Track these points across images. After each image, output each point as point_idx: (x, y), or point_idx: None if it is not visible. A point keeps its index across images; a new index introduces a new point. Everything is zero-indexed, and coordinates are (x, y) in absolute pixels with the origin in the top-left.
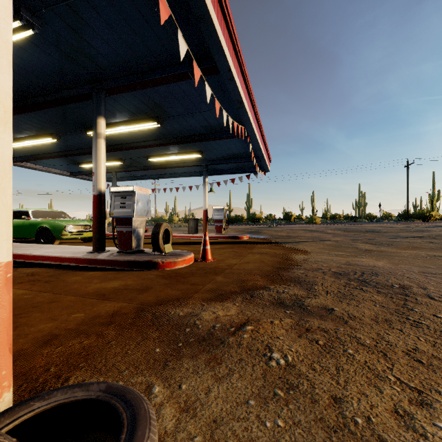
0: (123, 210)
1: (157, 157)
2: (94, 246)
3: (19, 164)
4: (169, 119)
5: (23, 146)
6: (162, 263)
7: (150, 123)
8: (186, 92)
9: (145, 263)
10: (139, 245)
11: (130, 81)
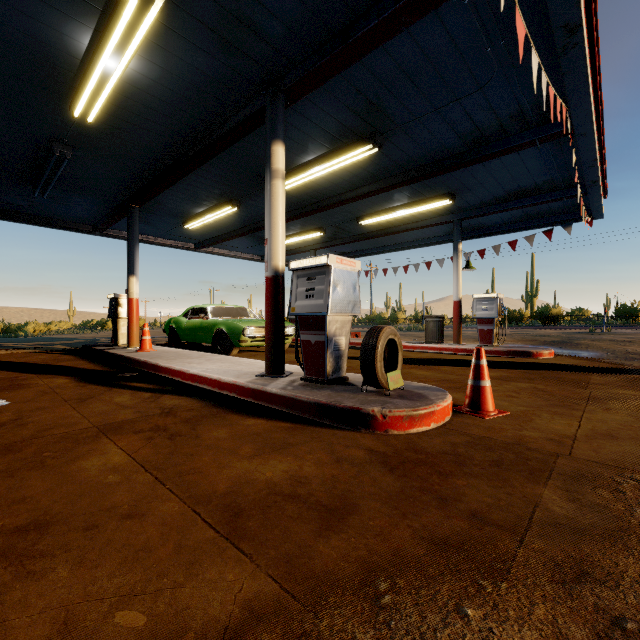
0: (311, 303)
1: (373, 217)
2: (268, 365)
3: (207, 250)
4: (394, 135)
5: (206, 224)
6: (382, 418)
7: (360, 150)
8: (430, 53)
9: (346, 413)
10: (339, 368)
11: (322, 57)
